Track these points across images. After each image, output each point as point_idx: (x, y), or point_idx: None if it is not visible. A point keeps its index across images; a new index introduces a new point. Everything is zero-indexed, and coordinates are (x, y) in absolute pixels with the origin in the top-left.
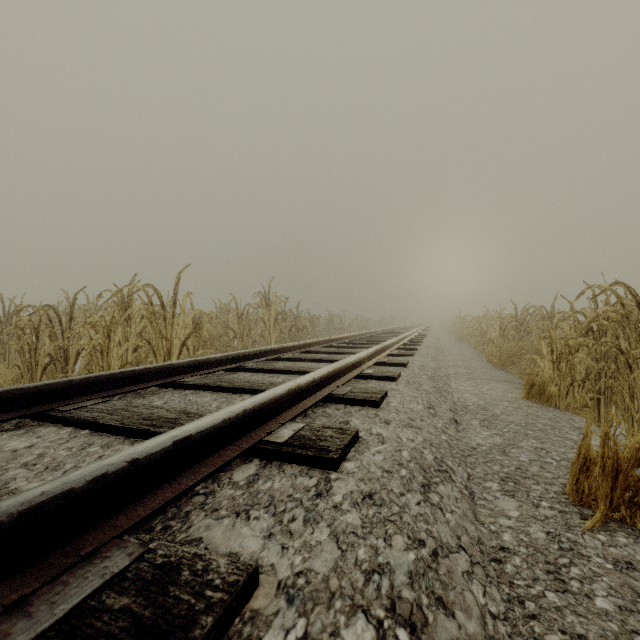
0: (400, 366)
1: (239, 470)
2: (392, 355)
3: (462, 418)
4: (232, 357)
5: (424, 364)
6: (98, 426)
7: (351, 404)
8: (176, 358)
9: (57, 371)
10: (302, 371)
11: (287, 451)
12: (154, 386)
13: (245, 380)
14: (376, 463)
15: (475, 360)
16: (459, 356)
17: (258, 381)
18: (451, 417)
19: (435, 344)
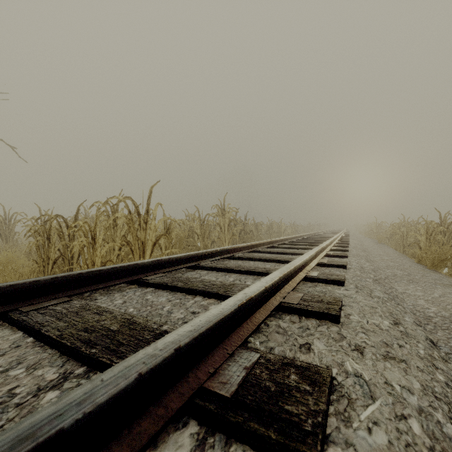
0: (340, 267)
1: (162, 451)
2: (328, 256)
3: (435, 336)
4: (191, 256)
5: (361, 265)
6: (39, 335)
7: (306, 316)
8: (149, 256)
9: (65, 264)
10: (251, 271)
11: (235, 421)
12: (119, 284)
13: (199, 280)
14: None
15: (405, 261)
16: (387, 257)
17: (210, 281)
18: (424, 336)
19: (360, 246)
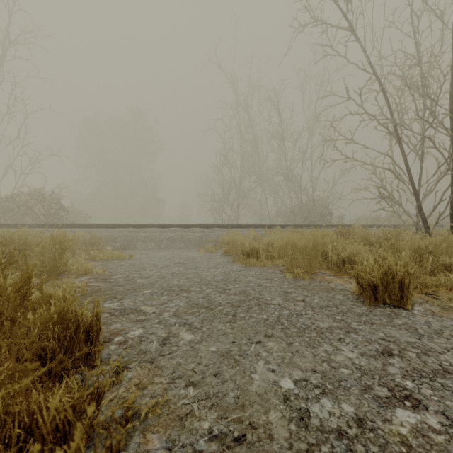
0: None
1: None
2: None
3: None
4: None
5: None
6: None
7: None
8: None
9: None
10: None
11: None
12: None
13: None
14: None
15: None
16: None
17: None
18: None
19: None
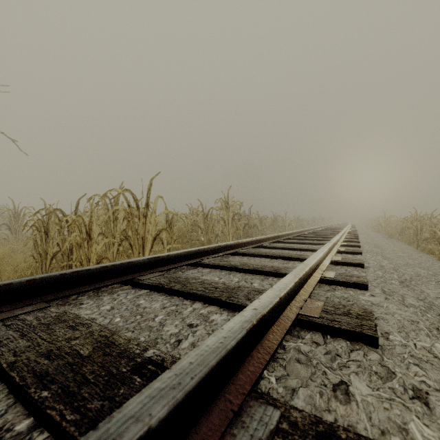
0: (357, 266)
1: None
2: (340, 252)
3: None
4: (192, 253)
5: (380, 264)
6: None
7: (331, 334)
8: (148, 251)
9: (64, 259)
10: (257, 270)
11: None
12: (110, 285)
13: (199, 281)
14: None
15: (425, 258)
16: (403, 253)
17: (212, 283)
18: None
19: (371, 241)
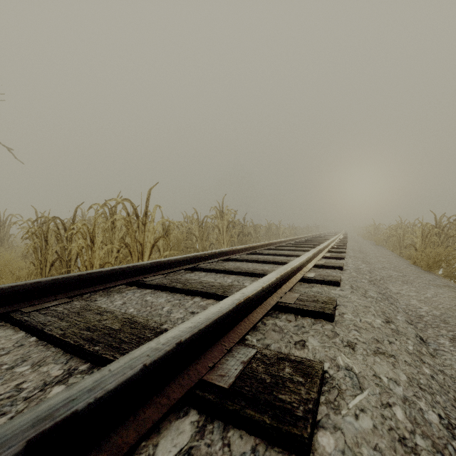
0: (337, 269)
1: (165, 437)
2: (325, 257)
3: (425, 334)
4: (190, 258)
5: (358, 267)
6: (42, 335)
7: (301, 315)
8: (147, 258)
9: (62, 266)
10: (249, 272)
11: (233, 409)
12: (119, 285)
13: (198, 281)
14: (365, 439)
15: (401, 263)
16: (383, 259)
17: (209, 282)
18: (415, 334)
19: (358, 247)
